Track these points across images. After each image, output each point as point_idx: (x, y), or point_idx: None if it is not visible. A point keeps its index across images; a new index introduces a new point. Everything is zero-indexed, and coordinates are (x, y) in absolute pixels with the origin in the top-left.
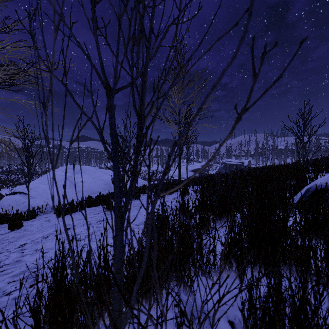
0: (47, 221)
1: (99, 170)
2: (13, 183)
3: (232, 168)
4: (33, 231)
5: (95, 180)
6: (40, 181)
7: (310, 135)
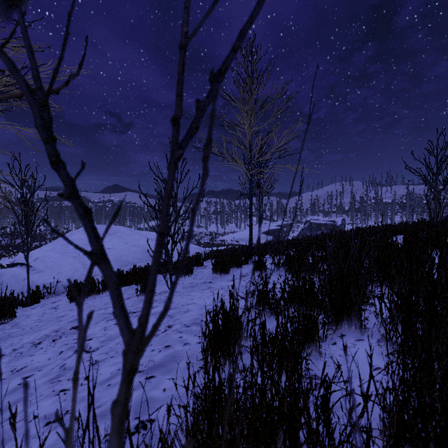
0: (53, 309)
1: (136, 232)
2: (17, 250)
3: (319, 229)
4: (25, 327)
5: (129, 246)
6: (51, 248)
7: (447, 180)
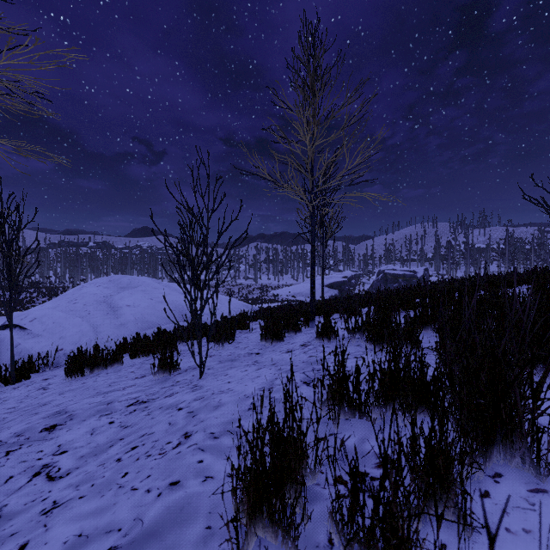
0: (42, 389)
1: (165, 285)
2: (21, 307)
3: (396, 281)
4: None
5: (154, 302)
6: (55, 305)
7: None
